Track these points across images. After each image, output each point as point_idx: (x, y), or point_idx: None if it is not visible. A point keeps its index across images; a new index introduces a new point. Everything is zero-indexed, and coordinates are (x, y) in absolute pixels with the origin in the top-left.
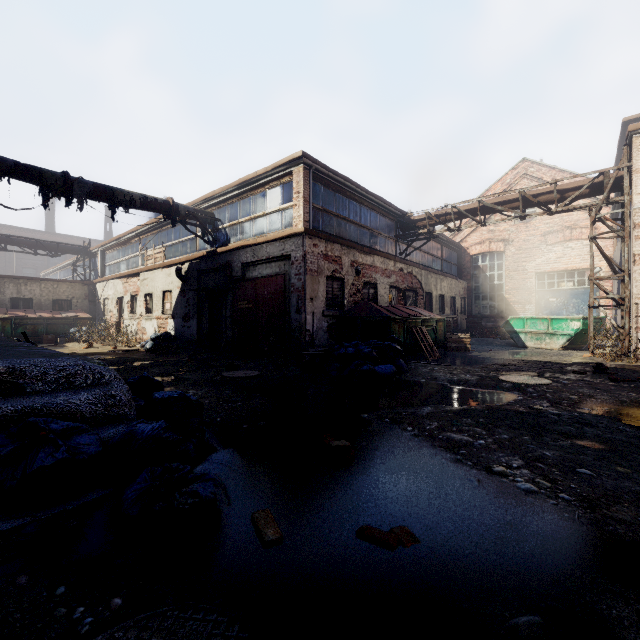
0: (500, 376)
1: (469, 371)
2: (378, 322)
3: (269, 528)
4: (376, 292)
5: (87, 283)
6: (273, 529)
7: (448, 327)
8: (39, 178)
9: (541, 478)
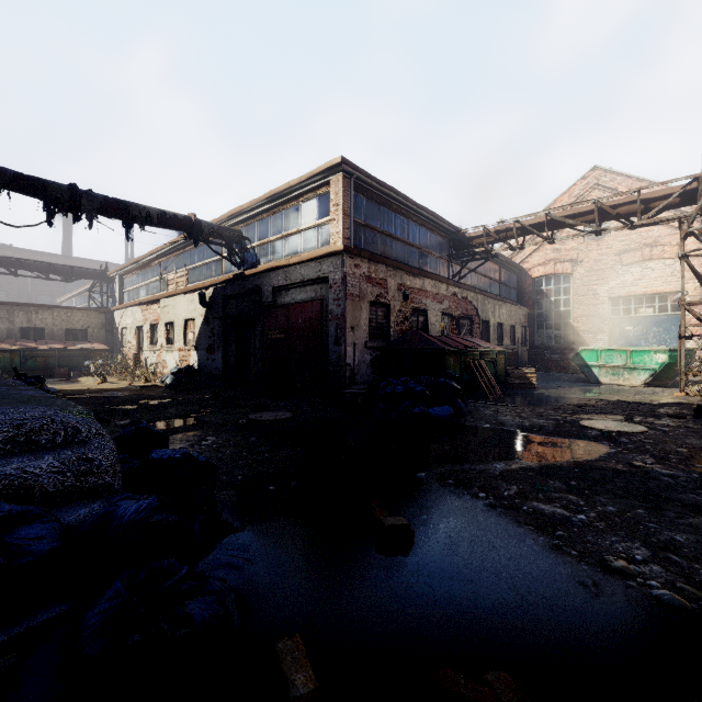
0: (581, 421)
1: (541, 414)
2: (430, 355)
3: (298, 671)
4: (426, 320)
5: (104, 311)
6: (304, 673)
7: (509, 360)
8: (43, 191)
9: (683, 581)
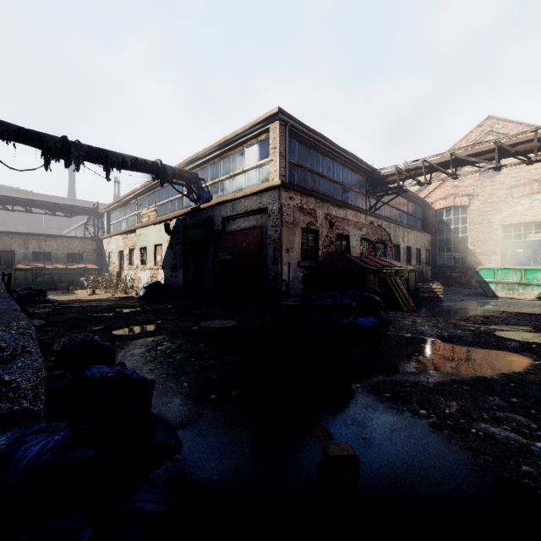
0: (496, 332)
1: (455, 324)
2: (353, 272)
3: None
4: (348, 244)
5: (95, 239)
6: None
7: (418, 277)
8: (40, 142)
9: None
